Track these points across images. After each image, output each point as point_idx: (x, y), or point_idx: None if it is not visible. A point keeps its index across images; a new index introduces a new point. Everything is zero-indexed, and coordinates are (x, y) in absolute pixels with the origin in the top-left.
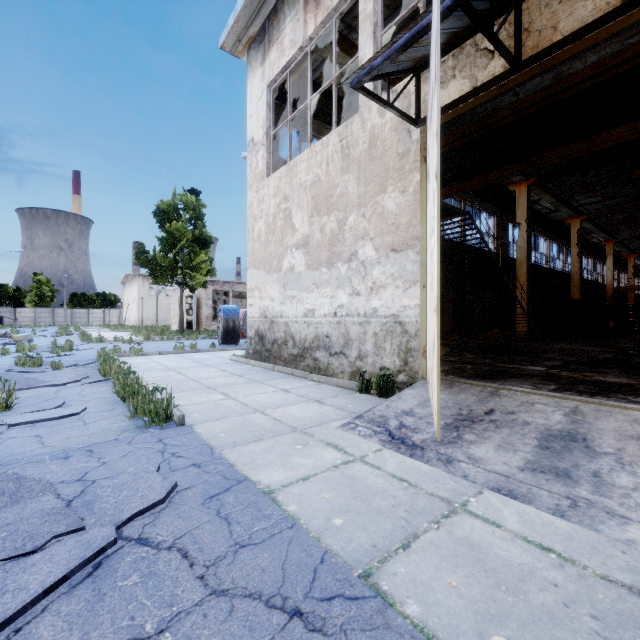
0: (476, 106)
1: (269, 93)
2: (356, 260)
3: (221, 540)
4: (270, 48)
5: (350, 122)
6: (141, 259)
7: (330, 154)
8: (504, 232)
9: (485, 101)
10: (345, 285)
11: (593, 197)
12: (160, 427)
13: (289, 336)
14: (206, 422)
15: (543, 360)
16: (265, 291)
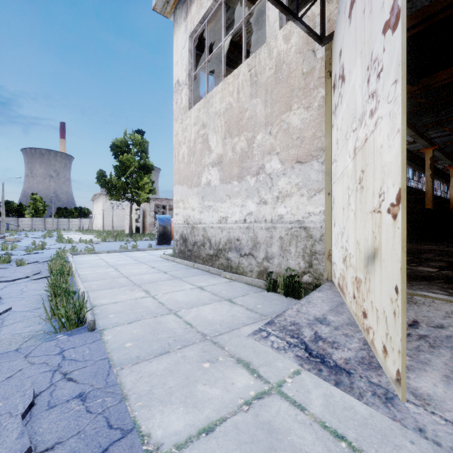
0: None
1: (191, 42)
2: (263, 173)
3: None
4: (191, 5)
5: (258, 53)
6: (101, 181)
7: (240, 83)
8: None
9: None
10: (253, 195)
11: (442, 132)
12: (70, 332)
13: (206, 239)
14: (118, 326)
15: (426, 261)
16: (187, 202)
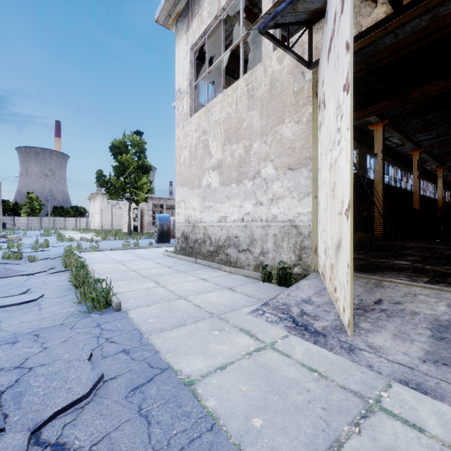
0: (361, 48)
1: (192, 54)
2: (259, 177)
3: (139, 447)
4: (192, 19)
5: (254, 70)
6: (100, 181)
7: (238, 96)
8: (363, 161)
9: (369, 43)
10: (250, 197)
11: (429, 135)
12: (100, 312)
13: (207, 237)
14: (139, 308)
15: (404, 255)
16: (189, 203)
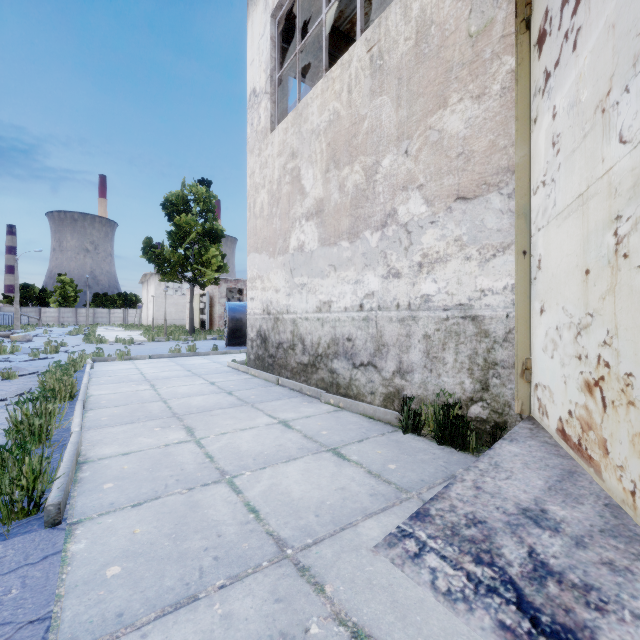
0: None
1: (273, 25)
2: (394, 223)
3: None
4: None
5: (384, 16)
6: (148, 254)
7: (353, 75)
8: None
9: None
10: (376, 263)
11: None
12: (8, 530)
13: (297, 338)
14: (110, 513)
15: None
16: (268, 280)
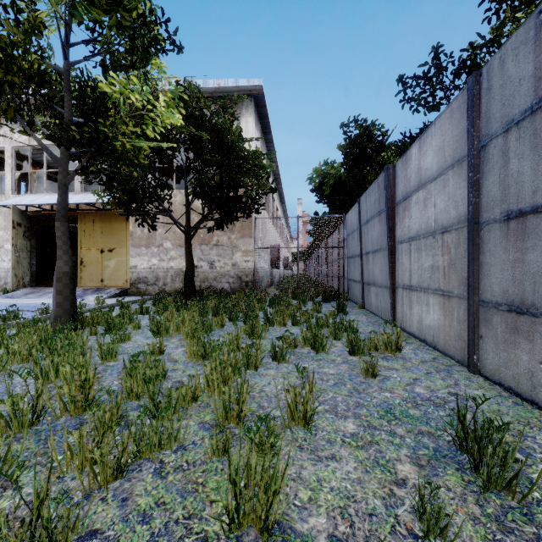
0: (43, 215)
1: None
2: (4, 249)
3: None
4: None
5: (1, 197)
6: None
7: None
8: None
9: (45, 214)
10: None
11: None
12: None
13: None
14: None
15: None
16: None
